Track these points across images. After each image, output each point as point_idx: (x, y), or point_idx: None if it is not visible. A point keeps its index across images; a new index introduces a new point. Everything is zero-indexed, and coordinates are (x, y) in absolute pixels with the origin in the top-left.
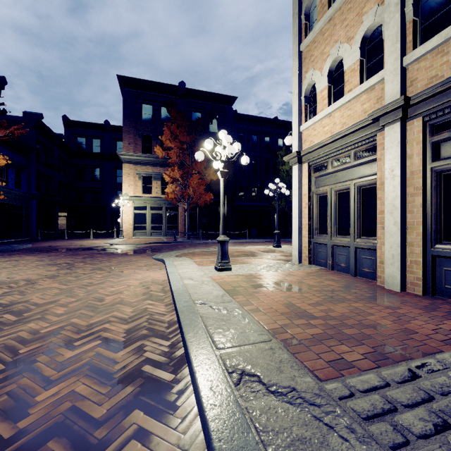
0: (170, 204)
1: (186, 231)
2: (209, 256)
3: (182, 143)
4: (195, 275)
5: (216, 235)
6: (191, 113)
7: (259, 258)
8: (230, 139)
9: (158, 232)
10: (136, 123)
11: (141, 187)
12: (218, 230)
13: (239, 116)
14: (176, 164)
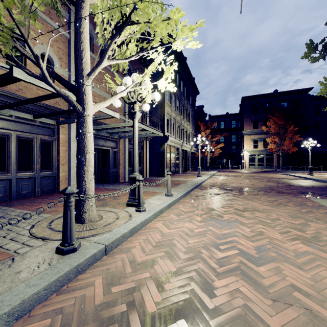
0: (268, 152)
1: (280, 166)
2: (302, 174)
3: (280, 125)
4: (302, 175)
5: (297, 168)
6: (280, 104)
7: (325, 175)
8: (313, 141)
9: (261, 167)
10: (250, 116)
11: (252, 145)
12: (299, 166)
13: (315, 97)
14: (274, 134)
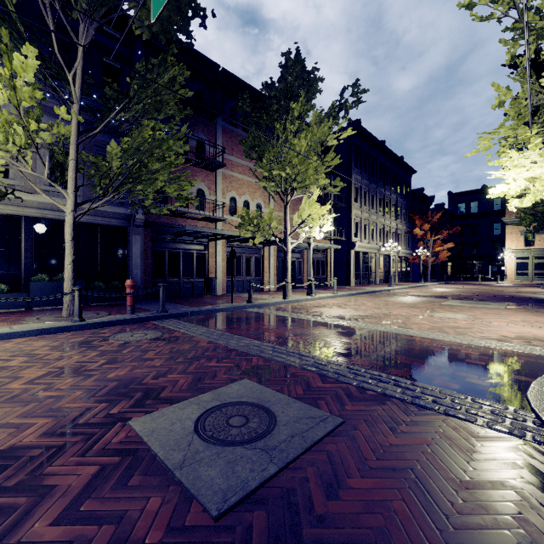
0: None
1: None
2: None
3: None
4: None
5: None
6: None
7: None
8: None
9: (540, 278)
10: None
11: (523, 241)
12: None
13: None
14: None
